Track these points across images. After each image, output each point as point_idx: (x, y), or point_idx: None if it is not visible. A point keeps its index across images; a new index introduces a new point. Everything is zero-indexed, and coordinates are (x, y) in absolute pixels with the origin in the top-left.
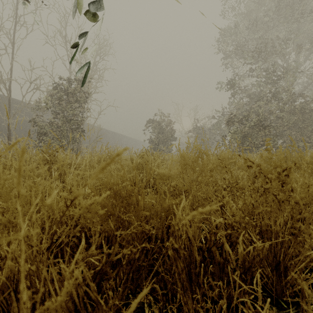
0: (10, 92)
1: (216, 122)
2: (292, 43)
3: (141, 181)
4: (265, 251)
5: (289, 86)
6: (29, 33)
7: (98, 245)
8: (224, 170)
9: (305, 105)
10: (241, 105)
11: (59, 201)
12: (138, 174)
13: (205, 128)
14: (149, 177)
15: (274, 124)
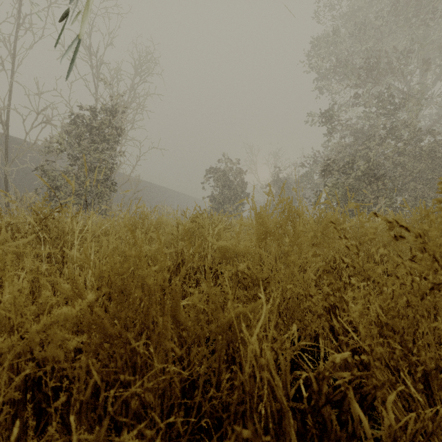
0: (7, 127)
1: (307, 171)
2: (416, 58)
3: (181, 263)
4: (439, 420)
5: (413, 118)
6: (35, 42)
7: (84, 399)
8: (342, 244)
9: (436, 147)
10: (343, 147)
11: (2, 309)
12: (187, 248)
13: (290, 181)
14: (205, 253)
15: (390, 175)
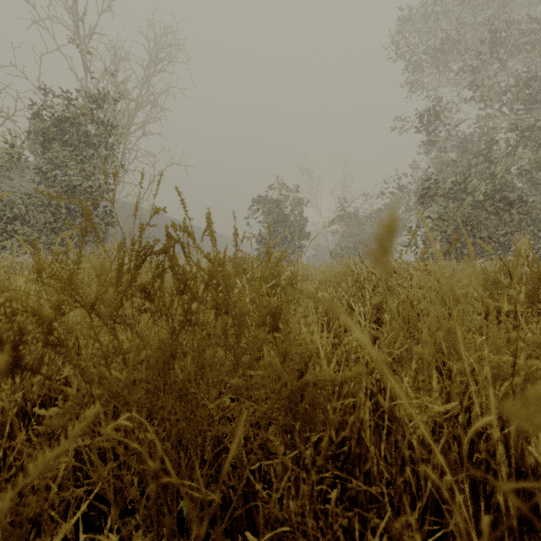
0: None
1: (390, 201)
2: None
3: None
4: None
5: None
6: None
7: None
8: None
9: None
10: (448, 164)
11: None
12: None
13: (364, 217)
14: None
15: None
